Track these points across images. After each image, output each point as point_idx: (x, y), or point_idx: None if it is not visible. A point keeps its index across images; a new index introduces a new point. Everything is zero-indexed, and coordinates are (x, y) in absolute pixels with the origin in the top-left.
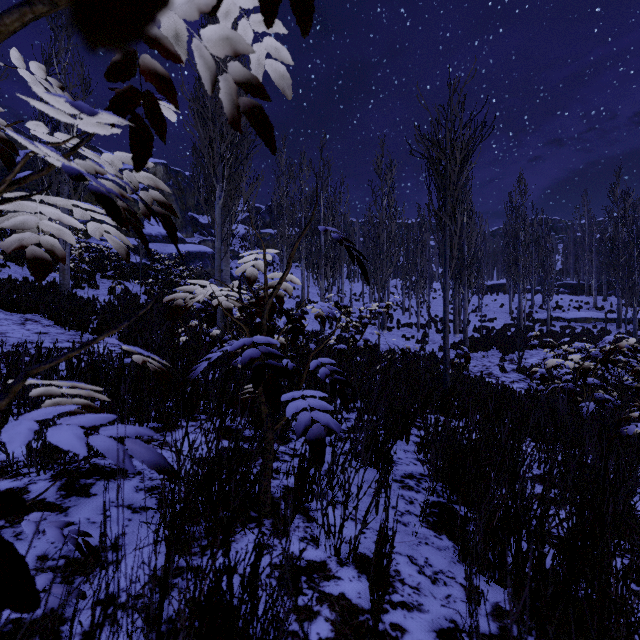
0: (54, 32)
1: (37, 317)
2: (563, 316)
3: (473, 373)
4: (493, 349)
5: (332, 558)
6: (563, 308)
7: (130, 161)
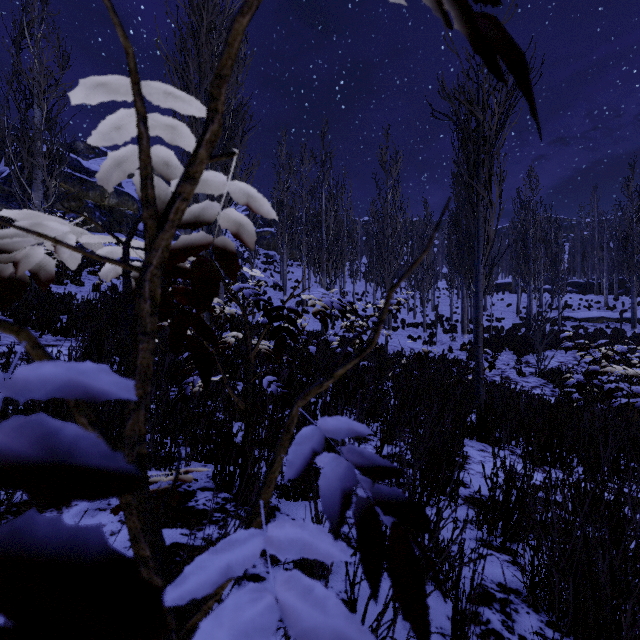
0: None
1: None
2: (574, 316)
3: (489, 377)
4: (505, 350)
5: None
6: (573, 307)
7: None
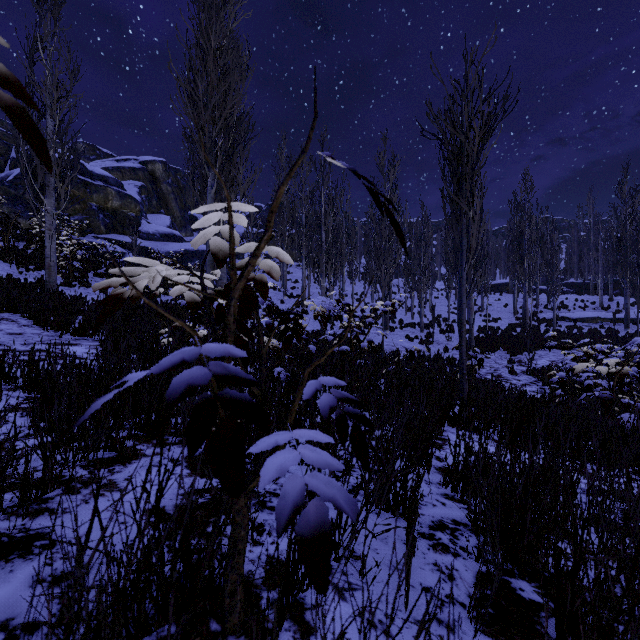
0: (39, 14)
1: (15, 316)
2: (569, 316)
3: (481, 375)
4: (500, 350)
5: None
6: (568, 308)
7: None
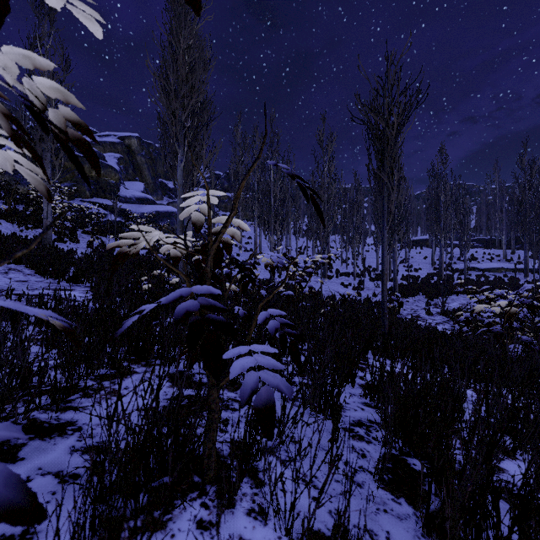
0: (38, 18)
1: (20, 267)
2: (478, 266)
3: (403, 316)
4: (419, 295)
5: (283, 539)
6: (478, 260)
7: (26, 63)
